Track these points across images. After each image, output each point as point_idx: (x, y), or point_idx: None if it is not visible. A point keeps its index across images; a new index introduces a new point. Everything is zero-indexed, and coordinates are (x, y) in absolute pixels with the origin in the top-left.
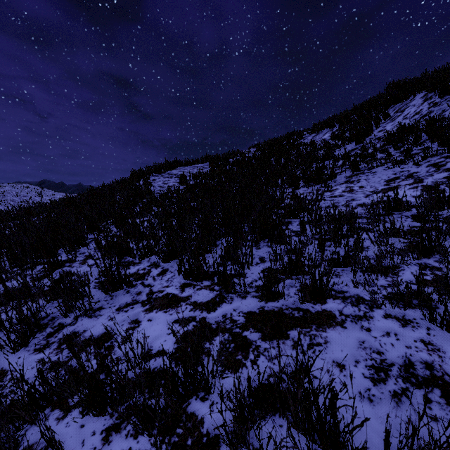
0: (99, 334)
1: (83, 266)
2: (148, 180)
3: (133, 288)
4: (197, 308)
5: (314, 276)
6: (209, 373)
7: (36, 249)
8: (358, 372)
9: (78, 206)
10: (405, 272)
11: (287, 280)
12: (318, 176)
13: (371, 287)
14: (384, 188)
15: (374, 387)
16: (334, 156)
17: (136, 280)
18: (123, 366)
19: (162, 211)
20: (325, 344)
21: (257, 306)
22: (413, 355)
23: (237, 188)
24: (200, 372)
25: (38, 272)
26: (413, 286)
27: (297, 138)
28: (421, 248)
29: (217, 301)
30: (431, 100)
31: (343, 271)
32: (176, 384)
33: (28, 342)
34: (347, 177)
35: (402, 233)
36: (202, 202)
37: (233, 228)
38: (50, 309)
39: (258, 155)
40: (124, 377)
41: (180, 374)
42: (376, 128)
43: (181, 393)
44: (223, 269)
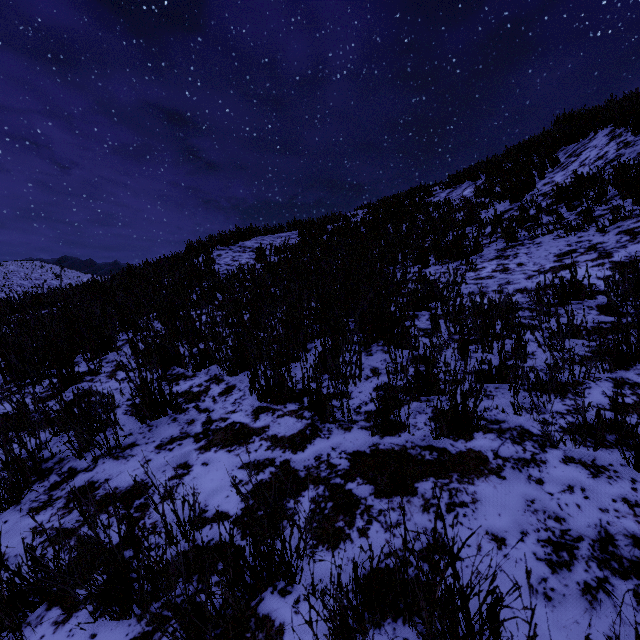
0: (128, 485)
1: (110, 380)
2: (210, 255)
3: (183, 414)
4: (277, 445)
5: (455, 398)
6: (293, 552)
7: (44, 356)
8: (526, 550)
9: (108, 292)
10: (592, 391)
11: (413, 403)
12: (456, 248)
13: (541, 414)
14: (555, 265)
15: (553, 576)
16: (479, 220)
17: (188, 401)
18: (162, 537)
19: (228, 300)
20: (473, 505)
21: (368, 442)
22: (613, 523)
23: (338, 266)
24: (278, 550)
25: (44, 389)
26: (606, 413)
27: (425, 195)
28: (616, 355)
29: (308, 434)
30: (620, 138)
31: (497, 390)
32: (241, 571)
33: (21, 498)
34: (499, 250)
35: (584, 331)
36: (288, 286)
37: (332, 325)
38: (57, 445)
39: (369, 219)
40: (160, 559)
41: (248, 551)
42: (540, 179)
43: (248, 584)
44: (317, 387)
